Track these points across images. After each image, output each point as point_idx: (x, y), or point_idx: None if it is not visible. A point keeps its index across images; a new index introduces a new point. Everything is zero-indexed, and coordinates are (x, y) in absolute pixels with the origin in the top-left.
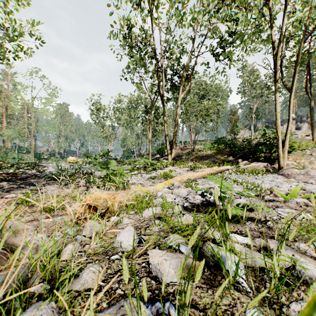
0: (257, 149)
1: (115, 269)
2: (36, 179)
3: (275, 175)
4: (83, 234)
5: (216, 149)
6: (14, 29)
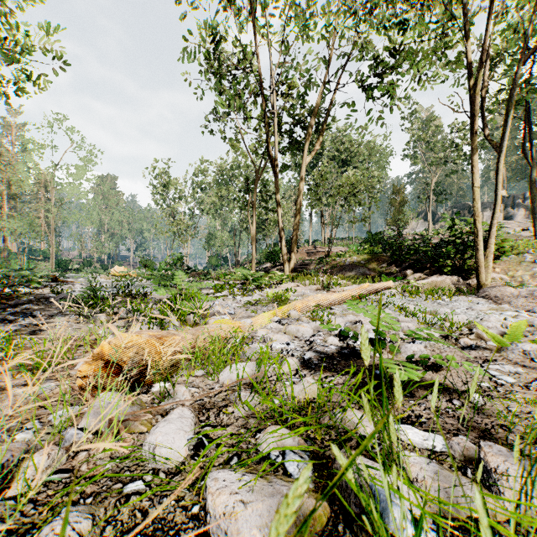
0: (440, 252)
1: (125, 525)
2: (44, 305)
3: (473, 297)
4: (82, 424)
5: (368, 253)
6: (15, 44)
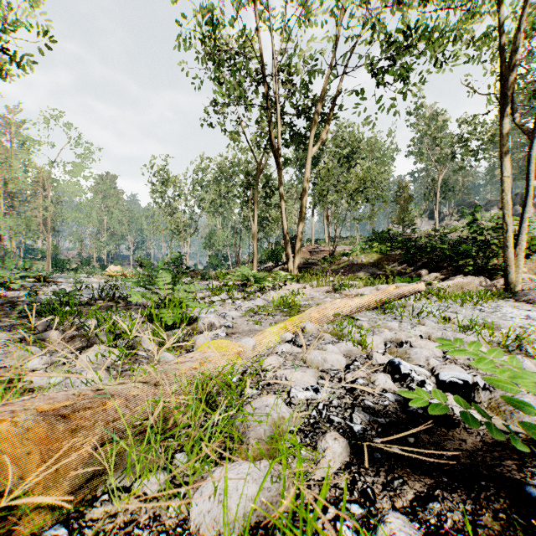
0: (458, 250)
1: None
2: (2, 313)
3: (511, 301)
4: None
5: (376, 251)
6: None
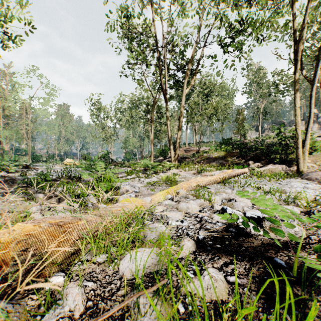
0: (271, 150)
1: None
2: (8, 185)
3: (299, 179)
4: None
5: (223, 150)
6: (0, 17)
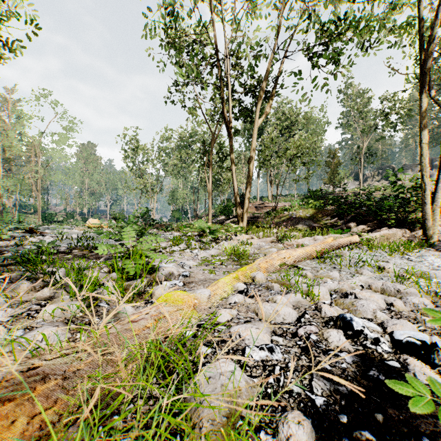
0: (382, 206)
1: None
2: None
3: (432, 251)
4: None
5: (311, 207)
6: None
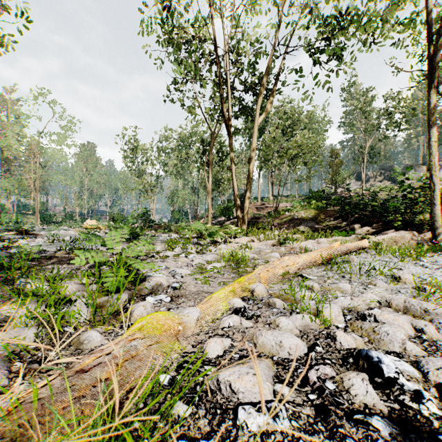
0: (387, 207)
1: None
2: None
3: None
4: None
5: (313, 208)
6: None
